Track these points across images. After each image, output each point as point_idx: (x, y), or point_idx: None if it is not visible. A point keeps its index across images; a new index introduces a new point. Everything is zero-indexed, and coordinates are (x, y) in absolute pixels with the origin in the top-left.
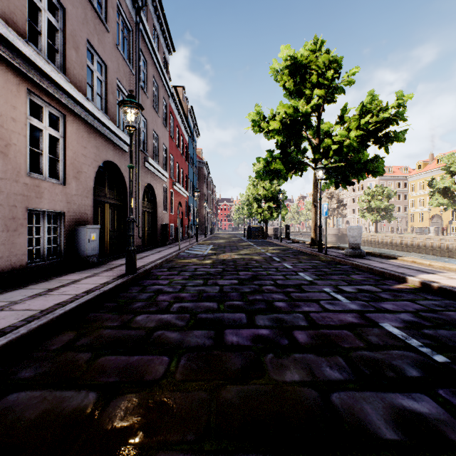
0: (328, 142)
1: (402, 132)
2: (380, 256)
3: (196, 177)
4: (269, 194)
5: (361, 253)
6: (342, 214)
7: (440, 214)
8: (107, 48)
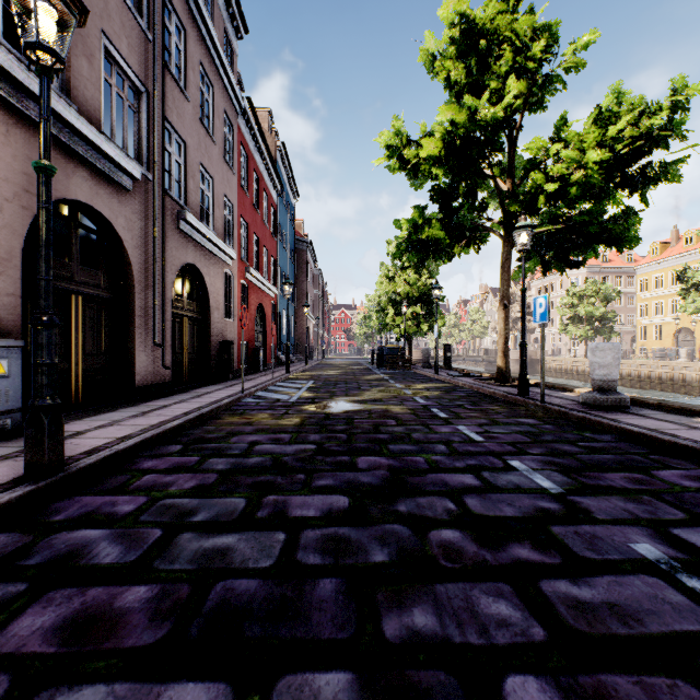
0: (536, 178)
1: (678, 163)
2: (660, 408)
3: (292, 264)
4: (415, 293)
5: (621, 401)
6: (529, 327)
7: (691, 328)
8: None
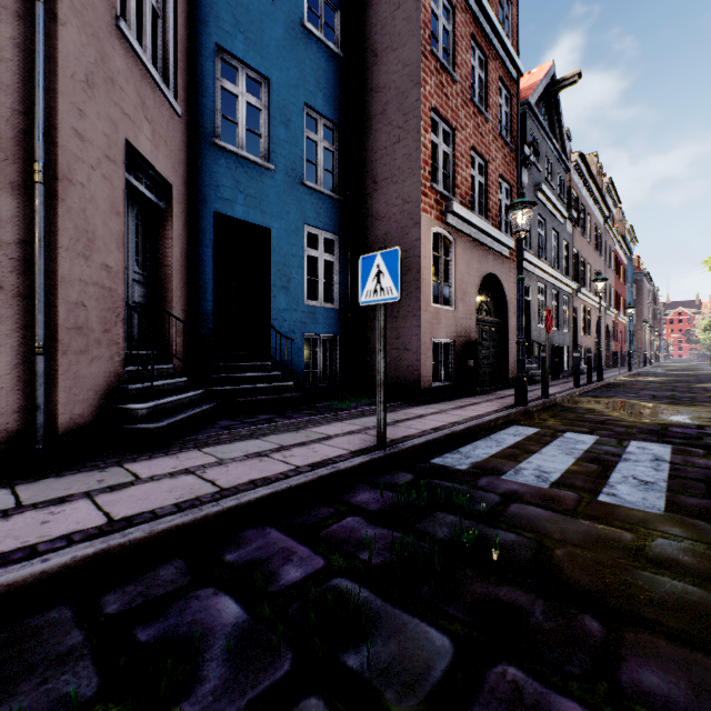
0: None
1: None
2: None
3: (632, 294)
4: None
5: None
6: None
7: None
8: (597, 262)
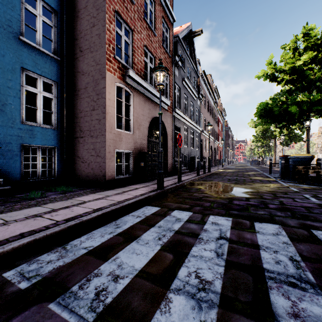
0: (275, 133)
1: None
2: None
3: (224, 136)
4: (263, 144)
5: None
6: None
7: None
8: (211, 120)
